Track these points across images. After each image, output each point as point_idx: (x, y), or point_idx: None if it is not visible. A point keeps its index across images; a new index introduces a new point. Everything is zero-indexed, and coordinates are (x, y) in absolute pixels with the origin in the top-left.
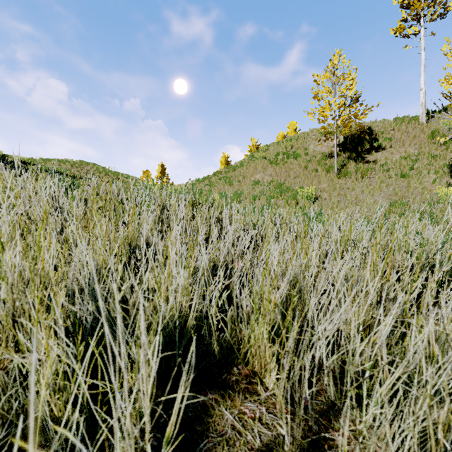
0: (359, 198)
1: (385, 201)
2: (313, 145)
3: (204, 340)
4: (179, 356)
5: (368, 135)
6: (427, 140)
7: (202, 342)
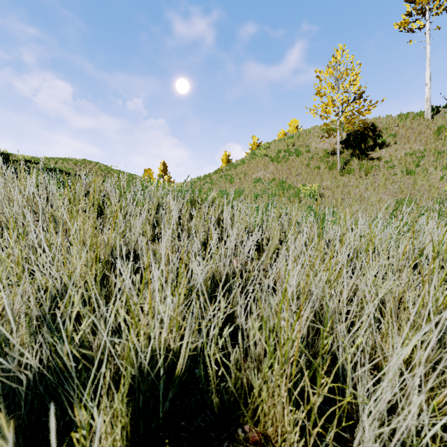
0: (363, 195)
1: (392, 199)
2: (315, 142)
3: (199, 383)
4: (163, 413)
5: (371, 131)
6: (433, 136)
7: (196, 385)
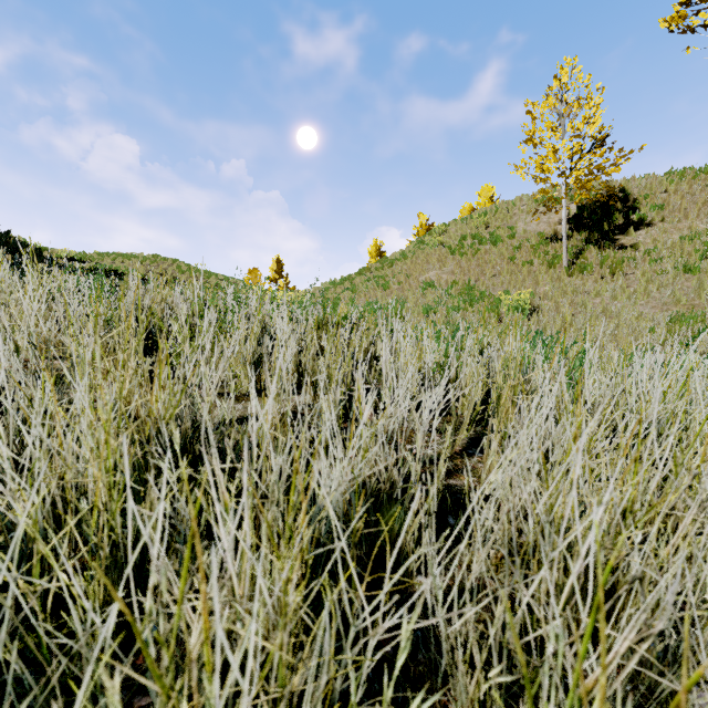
0: (609, 309)
1: (661, 315)
2: (524, 221)
3: None
4: None
5: (620, 201)
6: None
7: None
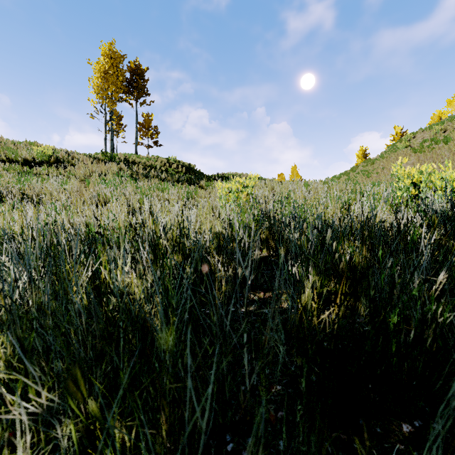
0: None
1: None
2: None
3: None
4: None
5: None
6: None
7: None
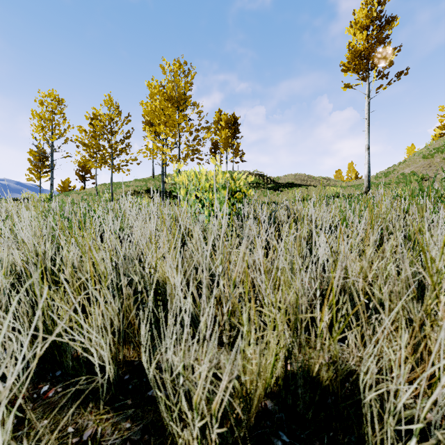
0: None
1: None
2: None
3: None
4: None
5: None
6: None
7: None
